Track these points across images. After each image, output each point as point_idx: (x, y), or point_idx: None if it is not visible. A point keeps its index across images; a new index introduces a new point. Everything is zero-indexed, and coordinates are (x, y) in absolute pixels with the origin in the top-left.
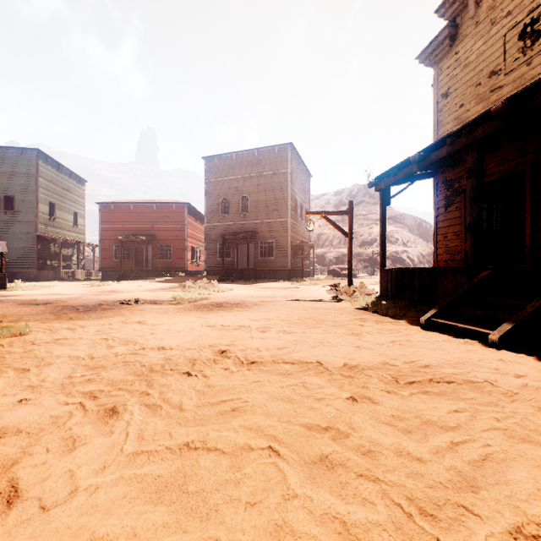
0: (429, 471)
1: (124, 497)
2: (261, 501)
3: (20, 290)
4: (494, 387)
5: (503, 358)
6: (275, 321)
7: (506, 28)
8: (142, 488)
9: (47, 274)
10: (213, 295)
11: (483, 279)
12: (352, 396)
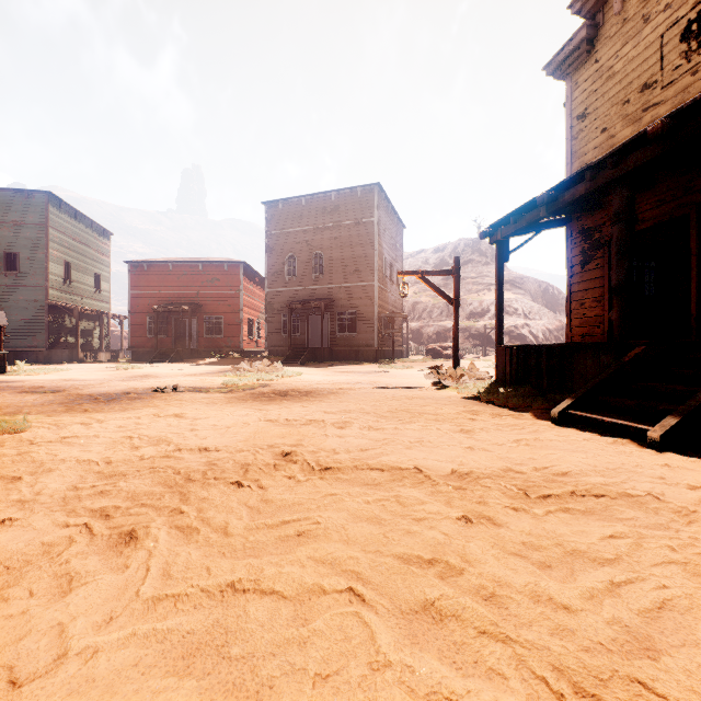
0: (583, 625)
1: (136, 665)
2: (338, 672)
3: (24, 374)
4: (662, 503)
5: (669, 463)
6: (358, 414)
7: (664, 26)
8: (163, 651)
9: (61, 354)
10: (276, 381)
11: (635, 357)
12: (465, 514)
